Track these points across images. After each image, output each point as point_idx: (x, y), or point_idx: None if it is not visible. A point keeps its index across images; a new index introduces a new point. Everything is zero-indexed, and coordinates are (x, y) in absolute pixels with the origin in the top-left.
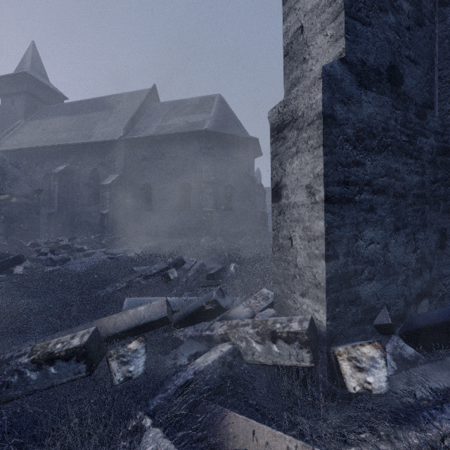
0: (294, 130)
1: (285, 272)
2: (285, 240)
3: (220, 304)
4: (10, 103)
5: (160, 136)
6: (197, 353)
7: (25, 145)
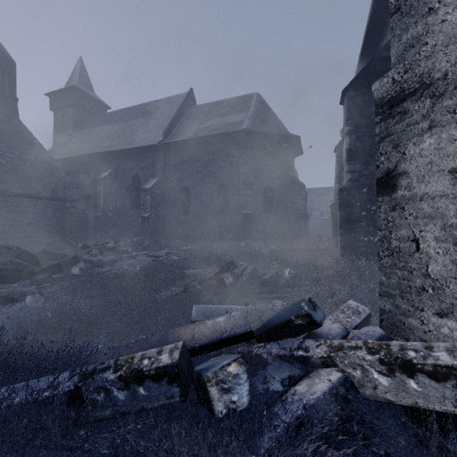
0: (424, 99)
1: (404, 283)
2: (404, 242)
3: (314, 319)
4: (61, 115)
5: (198, 139)
6: (290, 377)
7: (75, 154)
